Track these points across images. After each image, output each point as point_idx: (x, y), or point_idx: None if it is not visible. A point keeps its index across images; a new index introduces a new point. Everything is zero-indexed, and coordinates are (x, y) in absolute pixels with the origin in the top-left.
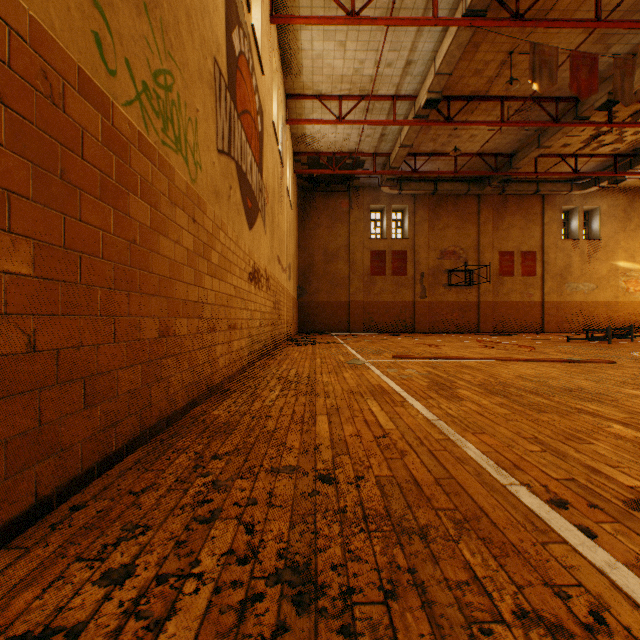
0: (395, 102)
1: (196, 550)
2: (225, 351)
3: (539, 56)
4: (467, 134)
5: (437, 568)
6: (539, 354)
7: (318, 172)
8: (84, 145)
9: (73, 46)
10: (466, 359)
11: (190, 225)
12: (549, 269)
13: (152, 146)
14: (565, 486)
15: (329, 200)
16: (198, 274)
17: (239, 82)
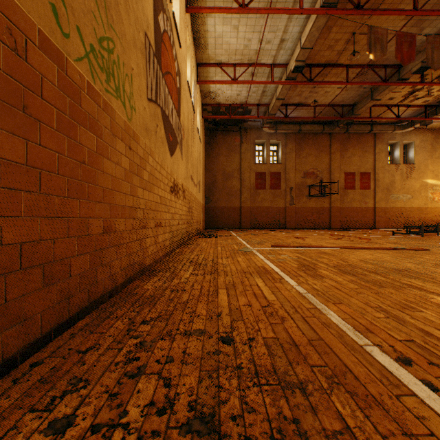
0: (273, 68)
1: (125, 402)
2: (153, 242)
3: (374, 35)
4: (322, 91)
5: (316, 418)
6: (374, 244)
7: (219, 117)
8: (43, 88)
9: (34, 12)
10: (323, 247)
11: (127, 151)
12: (379, 185)
13: (98, 92)
14: (407, 346)
15: (226, 137)
16: (133, 187)
17: (163, 51)
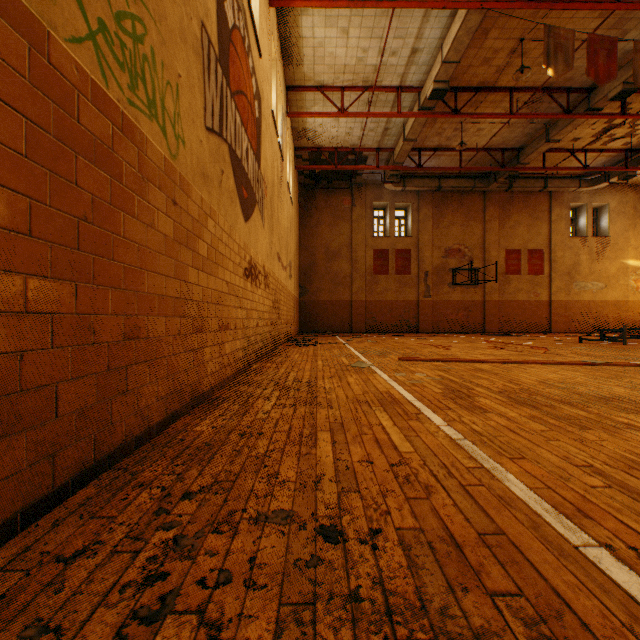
0: (400, 93)
1: None
2: (215, 354)
3: (554, 40)
4: (474, 128)
5: None
6: (555, 356)
7: (320, 168)
8: None
9: None
10: (478, 362)
11: (169, 208)
12: (557, 268)
13: (113, 103)
14: None
15: (331, 197)
16: (180, 266)
17: (233, 58)
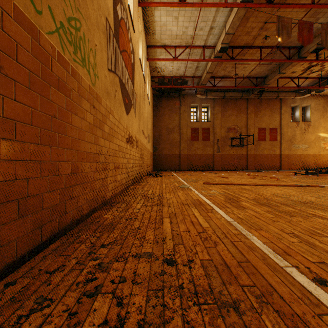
0: (204, 49)
1: (82, 320)
2: (112, 181)
3: (281, 23)
4: (241, 66)
5: None
6: (282, 182)
7: (163, 86)
8: (18, 53)
9: None
10: (243, 185)
11: (91, 109)
12: (284, 137)
13: (67, 61)
14: (320, 268)
15: (169, 101)
16: (96, 137)
17: (121, 34)
